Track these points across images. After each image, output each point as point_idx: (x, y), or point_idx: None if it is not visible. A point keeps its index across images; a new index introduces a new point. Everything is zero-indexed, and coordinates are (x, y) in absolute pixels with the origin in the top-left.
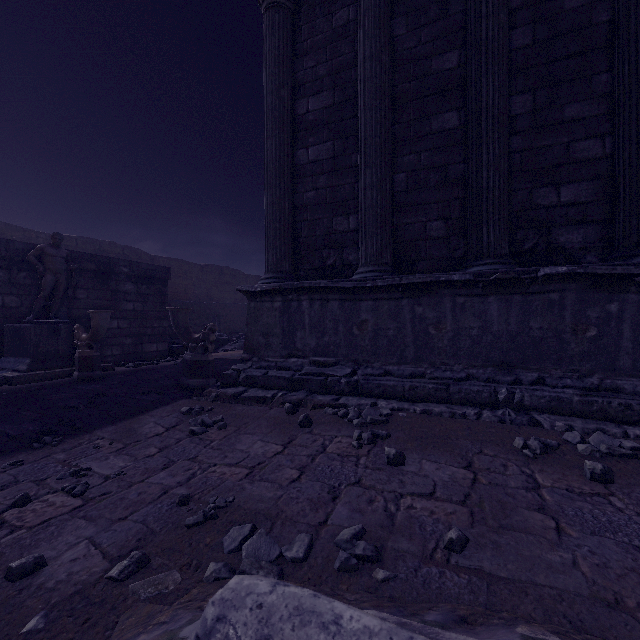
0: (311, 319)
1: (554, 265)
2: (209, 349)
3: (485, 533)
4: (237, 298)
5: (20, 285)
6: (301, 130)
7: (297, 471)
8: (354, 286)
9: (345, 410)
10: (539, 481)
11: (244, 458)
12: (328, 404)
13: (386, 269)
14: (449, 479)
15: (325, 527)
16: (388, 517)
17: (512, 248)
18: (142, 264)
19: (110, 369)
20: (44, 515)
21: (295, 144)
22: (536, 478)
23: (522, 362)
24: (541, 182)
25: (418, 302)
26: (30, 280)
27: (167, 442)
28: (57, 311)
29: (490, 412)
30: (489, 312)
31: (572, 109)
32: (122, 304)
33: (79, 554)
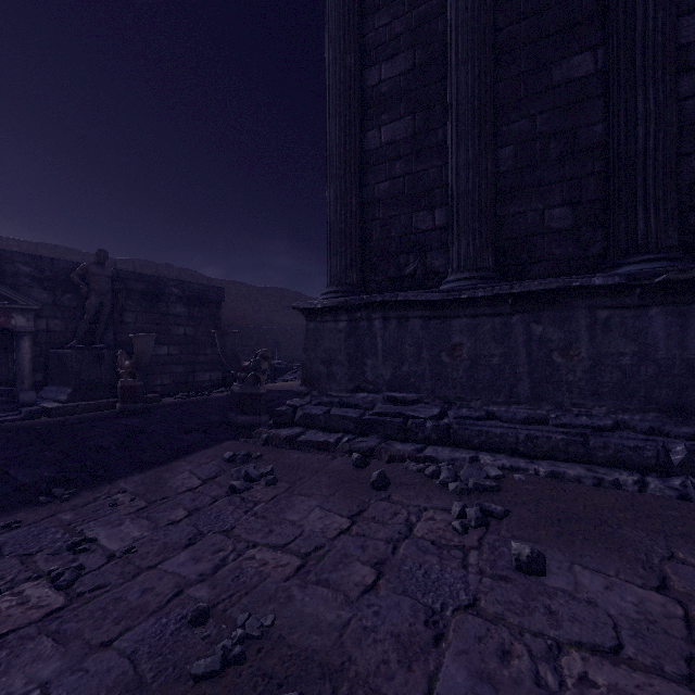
0: (385, 343)
1: None
2: (261, 380)
3: None
4: (299, 323)
5: (65, 308)
6: (372, 106)
7: (372, 570)
8: (444, 298)
9: (435, 467)
10: None
11: (295, 537)
12: (409, 456)
13: (487, 275)
14: (638, 615)
15: None
16: None
17: (681, 238)
18: (194, 284)
19: (157, 400)
20: (5, 623)
21: (364, 124)
22: None
23: None
24: None
25: (536, 318)
26: (75, 302)
27: (200, 501)
28: (102, 336)
29: (658, 480)
30: (650, 331)
31: None
32: (172, 328)
33: None
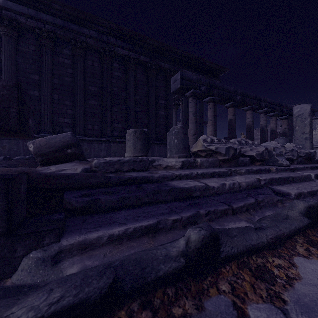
0: None
1: None
2: None
3: None
4: None
5: None
6: None
7: None
8: None
9: None
10: None
11: None
12: None
13: None
14: None
15: None
16: None
17: (54, 130)
18: None
19: None
20: None
21: None
22: None
23: None
24: (60, 116)
25: (25, 141)
26: None
27: None
28: None
29: None
30: None
31: (67, 102)
32: None
33: None
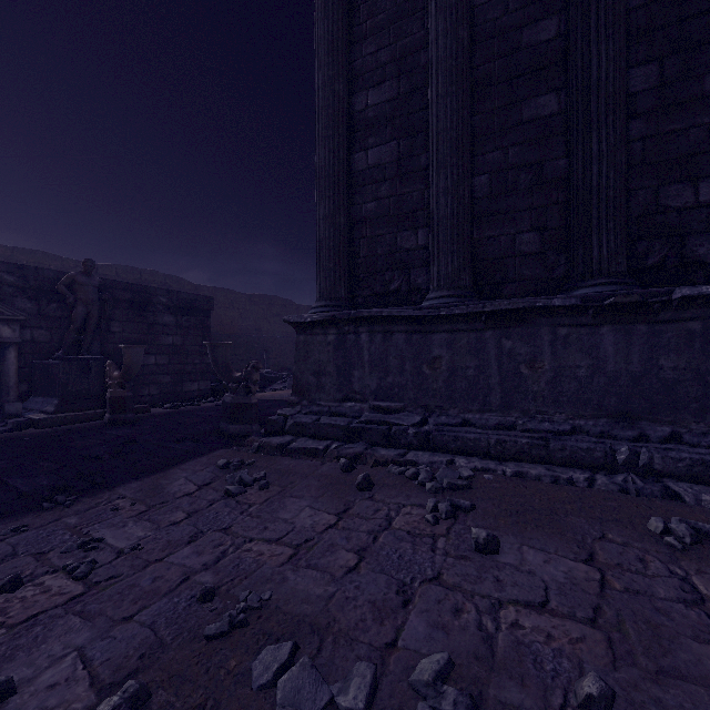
0: (371, 355)
1: (690, 285)
2: (252, 390)
3: (638, 682)
4: (288, 331)
5: (50, 317)
6: (359, 130)
7: (355, 555)
8: (424, 315)
9: (414, 470)
10: (701, 589)
11: (288, 532)
12: (393, 460)
13: (464, 293)
14: (565, 579)
15: (394, 652)
16: (485, 641)
17: (631, 264)
18: (182, 293)
19: (145, 411)
20: (33, 607)
21: (352, 147)
22: (695, 584)
23: (648, 412)
24: (671, 177)
25: (506, 334)
26: (61, 312)
27: (197, 505)
28: (89, 346)
29: (606, 477)
30: (602, 347)
31: None
32: (160, 338)
33: (61, 676)
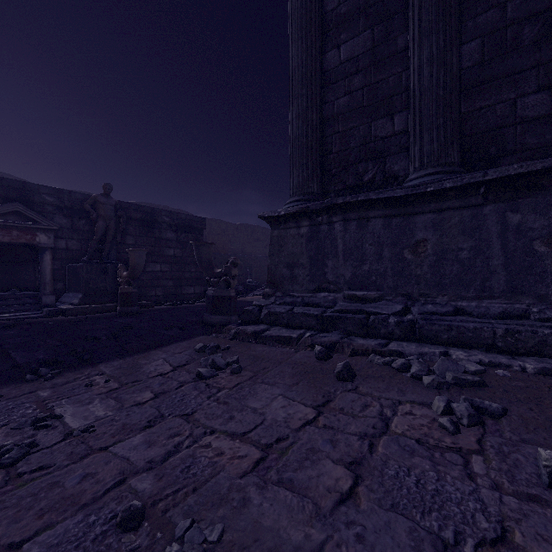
0: (345, 244)
1: None
2: (231, 284)
3: None
4: (266, 253)
5: (80, 231)
6: (331, 28)
7: (346, 471)
8: (407, 194)
9: (404, 360)
10: None
11: (256, 425)
12: (373, 350)
13: (453, 169)
14: None
15: None
16: None
17: None
18: (181, 214)
19: (150, 306)
20: None
21: (324, 47)
22: None
23: None
24: None
25: (512, 207)
26: (88, 227)
27: (167, 385)
28: (108, 253)
29: None
30: None
31: None
32: (164, 250)
33: None
